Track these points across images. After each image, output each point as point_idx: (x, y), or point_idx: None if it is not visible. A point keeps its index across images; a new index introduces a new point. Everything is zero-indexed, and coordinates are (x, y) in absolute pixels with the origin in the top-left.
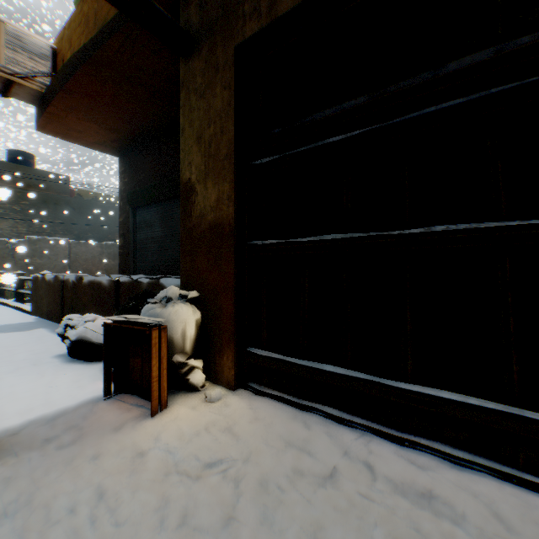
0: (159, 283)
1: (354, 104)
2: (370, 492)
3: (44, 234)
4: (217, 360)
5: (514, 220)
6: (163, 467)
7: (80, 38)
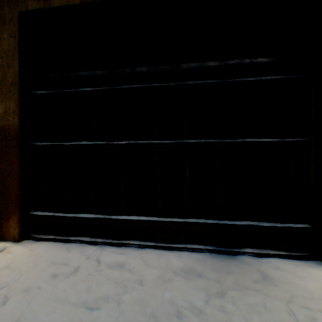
0: None
1: (97, 73)
2: (94, 271)
3: None
4: (5, 224)
5: (160, 140)
6: None
7: None
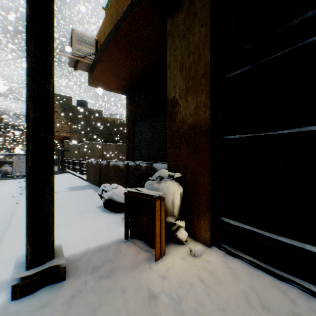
0: (152, 166)
1: None
2: None
3: (91, 140)
4: (195, 222)
5: None
6: (172, 315)
7: (108, 29)
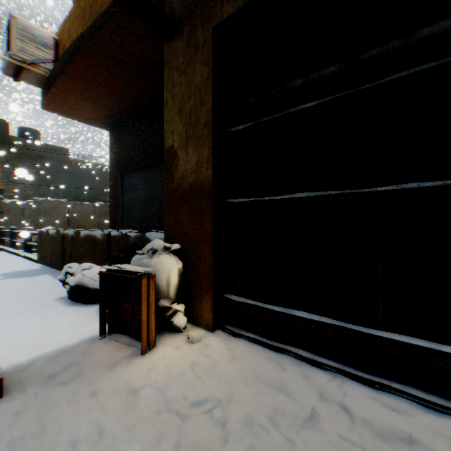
0: (145, 236)
1: (324, 74)
2: (351, 435)
3: (47, 196)
4: (197, 304)
5: None
6: (155, 405)
7: (77, 29)
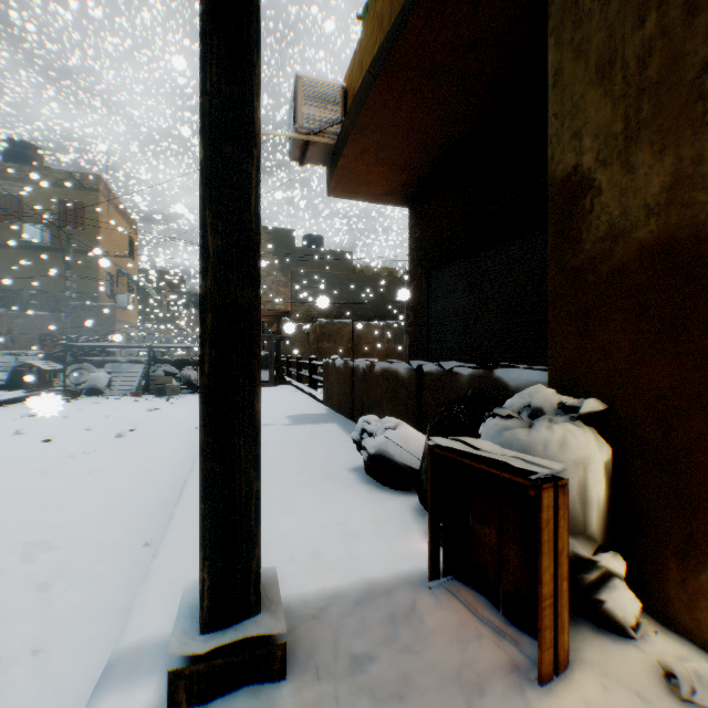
0: (492, 376)
1: None
2: None
3: (330, 317)
4: (670, 569)
5: None
6: None
7: (371, 52)
